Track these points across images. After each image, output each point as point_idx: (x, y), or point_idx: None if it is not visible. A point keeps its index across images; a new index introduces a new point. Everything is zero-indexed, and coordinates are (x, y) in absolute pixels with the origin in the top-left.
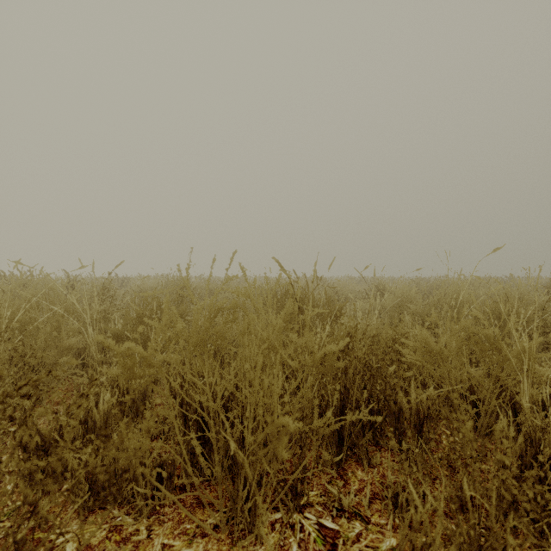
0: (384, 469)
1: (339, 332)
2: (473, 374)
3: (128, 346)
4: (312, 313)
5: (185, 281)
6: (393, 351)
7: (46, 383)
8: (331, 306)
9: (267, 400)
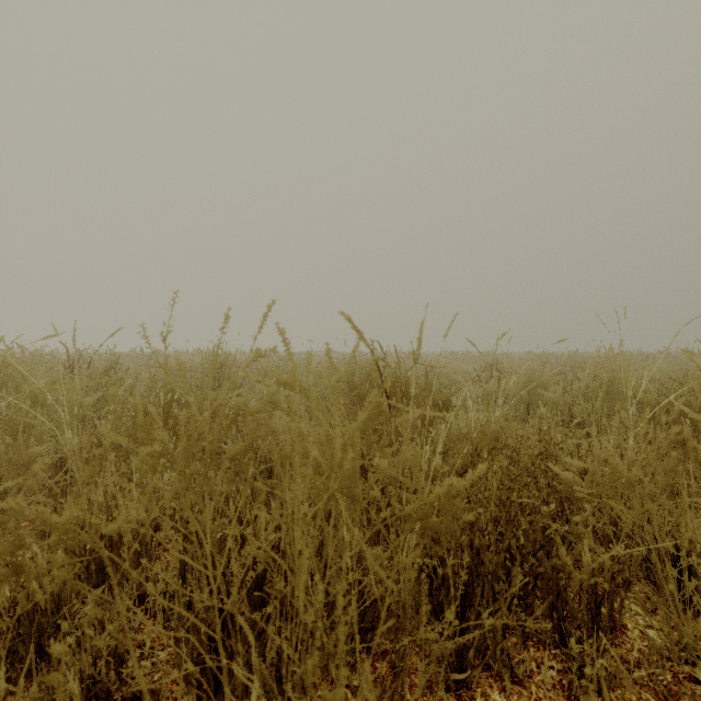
0: (538, 688)
1: (461, 449)
2: (692, 520)
3: (4, 508)
4: (413, 415)
5: (175, 358)
6: (542, 473)
7: (5, 512)
8: (435, 396)
9: (329, 588)
